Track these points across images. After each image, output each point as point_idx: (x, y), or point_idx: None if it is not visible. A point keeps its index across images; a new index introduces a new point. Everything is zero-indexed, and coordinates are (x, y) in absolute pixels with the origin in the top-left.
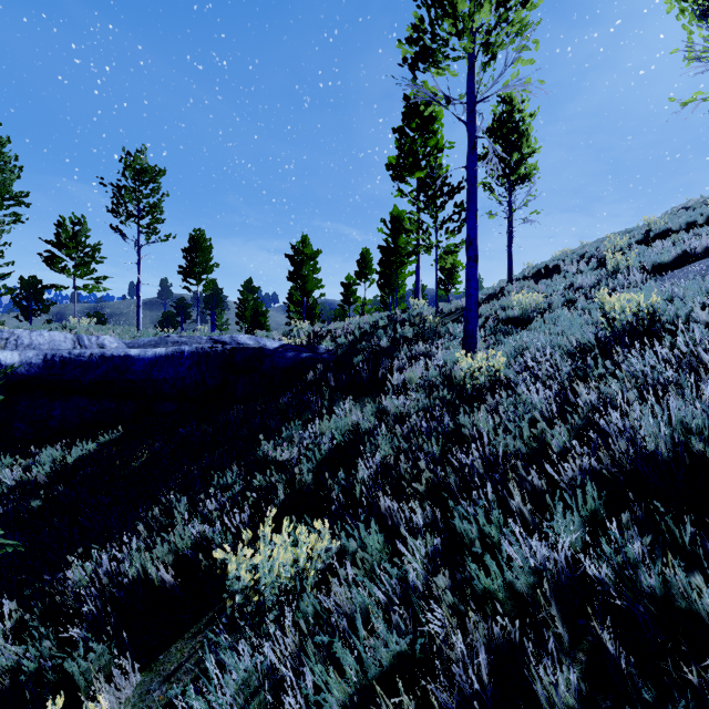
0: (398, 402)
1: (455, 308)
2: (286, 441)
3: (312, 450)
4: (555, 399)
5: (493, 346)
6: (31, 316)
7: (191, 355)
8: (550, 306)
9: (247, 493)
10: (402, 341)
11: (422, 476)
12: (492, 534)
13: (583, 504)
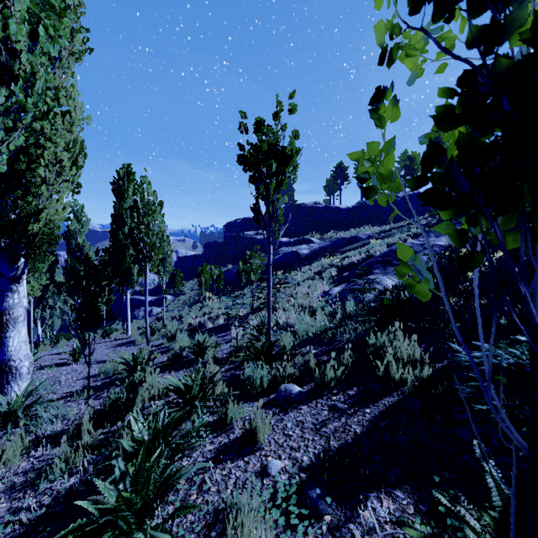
0: None
1: None
2: None
3: None
4: None
5: None
6: None
7: None
8: None
9: None
10: None
11: None
12: None
13: None
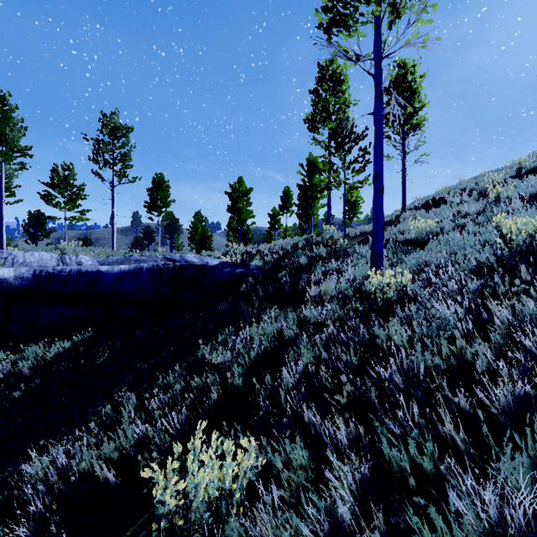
0: (316, 312)
1: (360, 232)
2: (221, 345)
3: (243, 354)
4: (465, 314)
5: (396, 263)
6: (36, 240)
7: (148, 270)
8: (441, 230)
9: (185, 394)
10: (318, 259)
11: (344, 389)
12: (425, 466)
13: (531, 443)
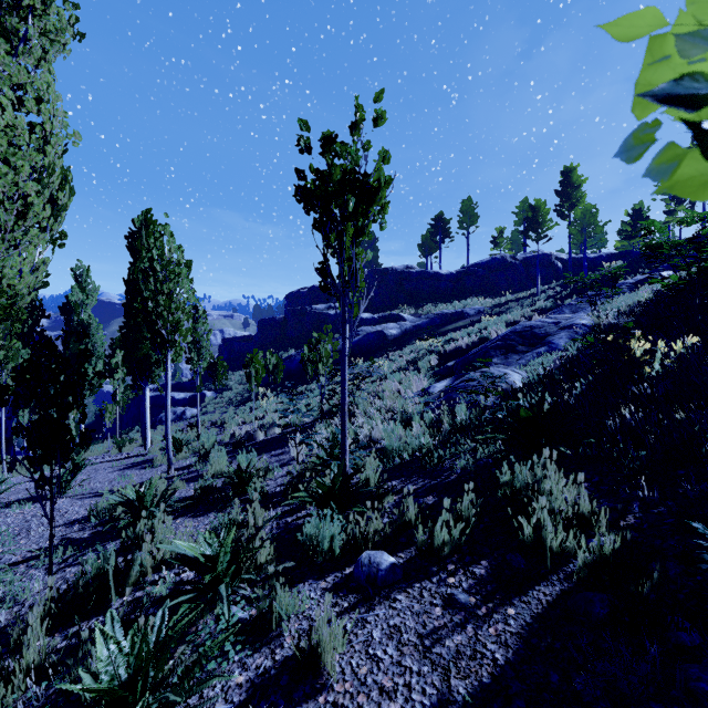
0: None
1: None
2: None
3: None
4: None
5: None
6: None
7: (604, 255)
8: None
9: None
10: None
11: None
12: None
13: None
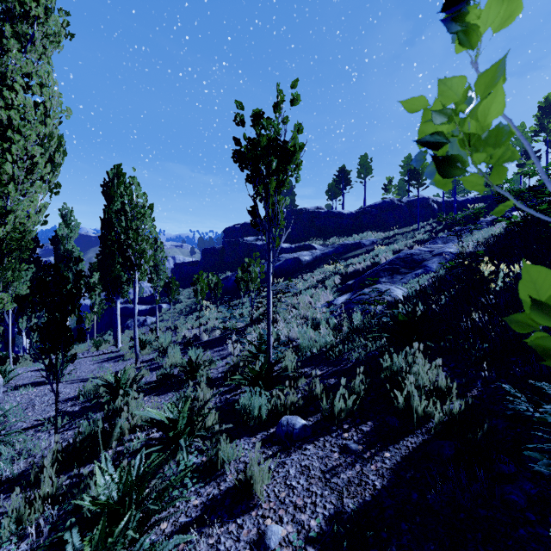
0: None
1: None
2: None
3: None
4: None
5: None
6: None
7: (470, 198)
8: None
9: None
10: None
11: None
12: None
13: None
